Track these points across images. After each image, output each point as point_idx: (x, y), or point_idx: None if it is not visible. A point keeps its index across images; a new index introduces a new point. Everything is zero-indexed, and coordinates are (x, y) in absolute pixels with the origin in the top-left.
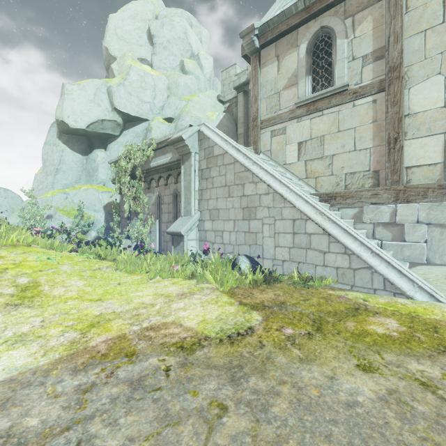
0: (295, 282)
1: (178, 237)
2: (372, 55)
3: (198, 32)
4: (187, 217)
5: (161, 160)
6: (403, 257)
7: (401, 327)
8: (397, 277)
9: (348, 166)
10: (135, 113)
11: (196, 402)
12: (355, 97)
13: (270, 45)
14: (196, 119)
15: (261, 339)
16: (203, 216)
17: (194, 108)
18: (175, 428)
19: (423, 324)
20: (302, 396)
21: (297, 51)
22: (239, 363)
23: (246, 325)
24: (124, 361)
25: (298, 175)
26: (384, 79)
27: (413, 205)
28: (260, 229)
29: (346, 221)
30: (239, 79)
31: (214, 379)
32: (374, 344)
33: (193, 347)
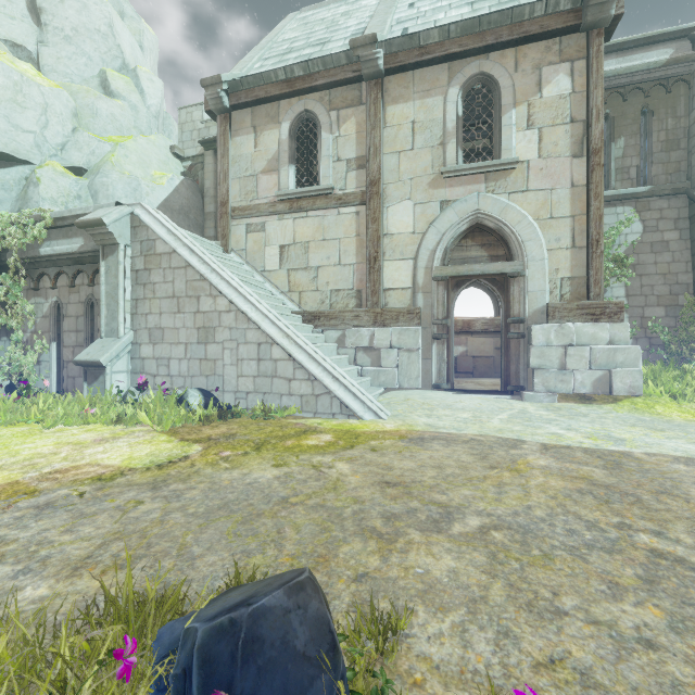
0: (255, 414)
1: (95, 369)
2: (356, 161)
3: (136, 29)
4: (112, 338)
5: (62, 246)
6: (379, 383)
7: (331, 439)
8: (352, 399)
9: (334, 281)
10: (0, 145)
11: (114, 504)
12: (339, 204)
13: (245, 109)
14: (130, 179)
15: (194, 462)
16: (138, 337)
17: (127, 159)
18: (91, 518)
19: (351, 435)
20: (214, 486)
21: (278, 129)
22: (164, 479)
23: (181, 455)
24: (23, 497)
25: (280, 287)
26: (366, 191)
27: (387, 329)
28: (220, 355)
29: (325, 345)
30: (208, 129)
31: (135, 491)
32: (299, 451)
33: (113, 477)
